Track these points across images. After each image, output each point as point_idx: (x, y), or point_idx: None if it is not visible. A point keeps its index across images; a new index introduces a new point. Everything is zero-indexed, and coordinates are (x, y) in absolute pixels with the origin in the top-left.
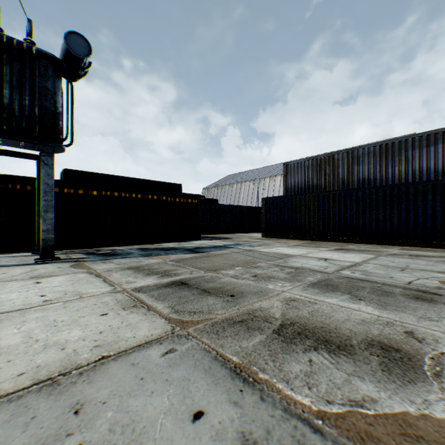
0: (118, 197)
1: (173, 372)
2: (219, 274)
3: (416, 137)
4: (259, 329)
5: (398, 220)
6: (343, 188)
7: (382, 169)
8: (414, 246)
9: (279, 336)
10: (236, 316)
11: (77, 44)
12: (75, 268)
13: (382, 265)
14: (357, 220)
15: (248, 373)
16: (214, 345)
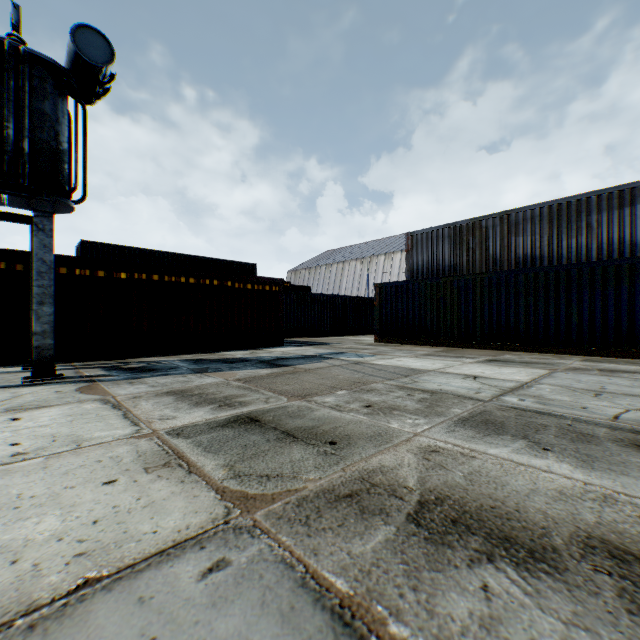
0: (159, 283)
1: (218, 620)
2: (311, 404)
3: (603, 194)
4: (381, 512)
5: (579, 316)
6: (495, 269)
7: (553, 241)
8: (602, 356)
9: (420, 529)
10: (339, 485)
11: (92, 45)
12: (83, 392)
13: (564, 387)
14: (516, 316)
15: (367, 621)
16: (301, 551)
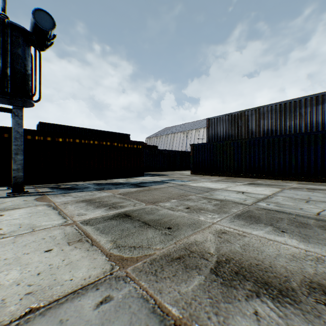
0: (79, 143)
1: None
2: (158, 207)
3: (307, 98)
4: (196, 267)
5: (295, 161)
6: (252, 136)
7: (282, 122)
8: (307, 181)
9: (218, 277)
10: (173, 252)
11: (43, 19)
12: (38, 200)
13: (289, 198)
14: (263, 161)
15: None
16: (152, 291)
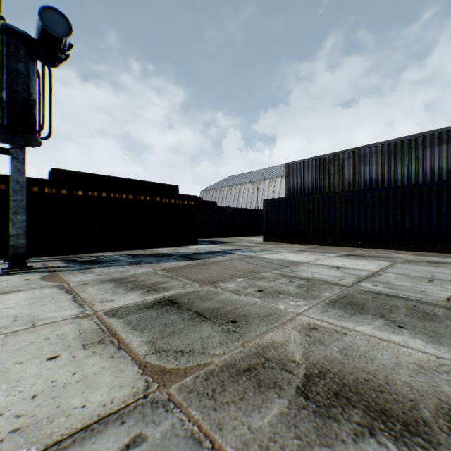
0: (107, 198)
1: None
2: (217, 289)
3: (427, 135)
4: (275, 385)
5: (410, 223)
6: (349, 189)
7: (391, 169)
8: (427, 251)
9: (308, 402)
10: (240, 359)
11: (55, 22)
12: (46, 280)
13: (405, 275)
14: (365, 223)
15: None
16: (208, 426)
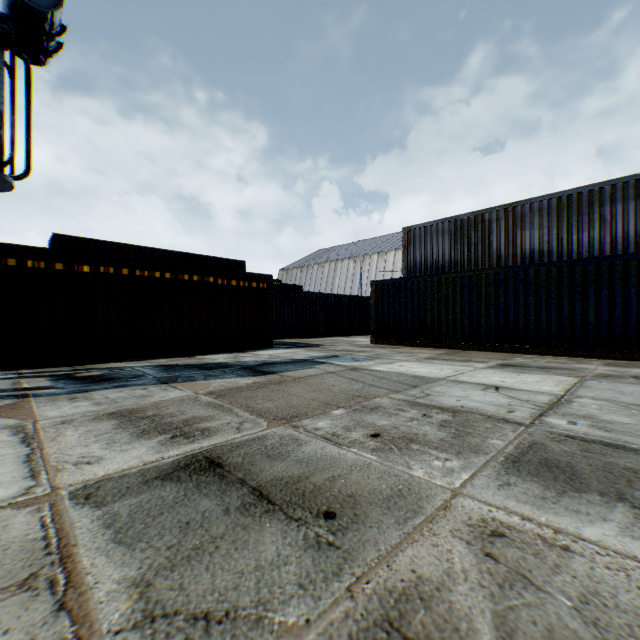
0: (130, 277)
1: None
2: (298, 432)
3: (617, 183)
4: None
5: (596, 316)
6: (499, 265)
7: (562, 235)
8: (622, 359)
9: None
10: None
11: None
12: None
13: (612, 402)
14: (525, 316)
15: None
16: None
